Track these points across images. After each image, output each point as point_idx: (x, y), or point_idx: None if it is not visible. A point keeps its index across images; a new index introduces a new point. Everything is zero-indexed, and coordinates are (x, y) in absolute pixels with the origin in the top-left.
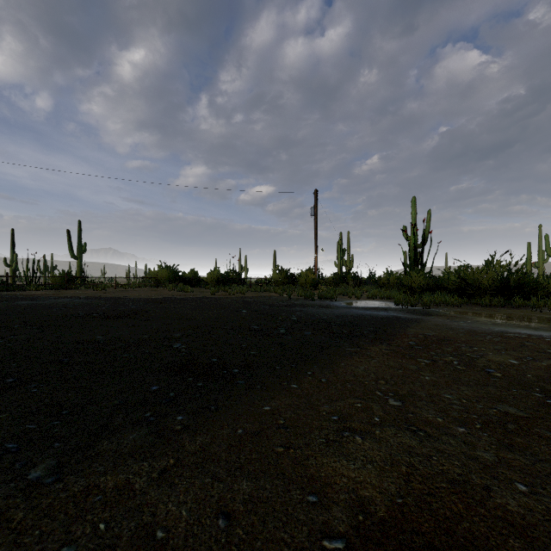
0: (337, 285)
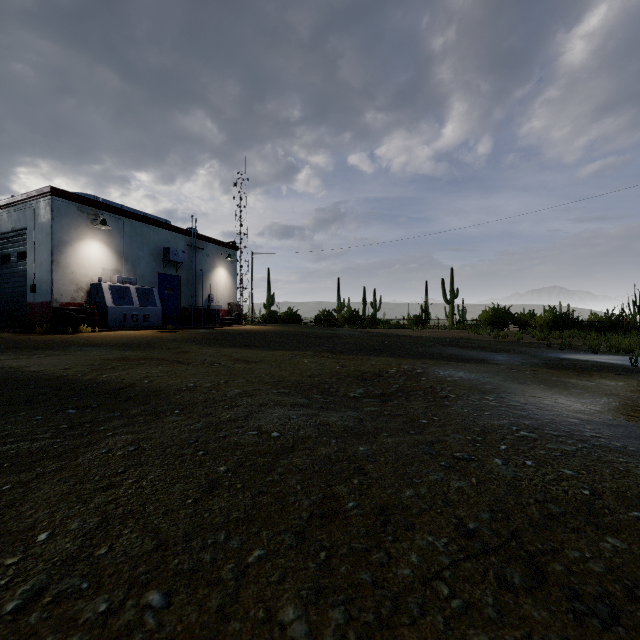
0: None
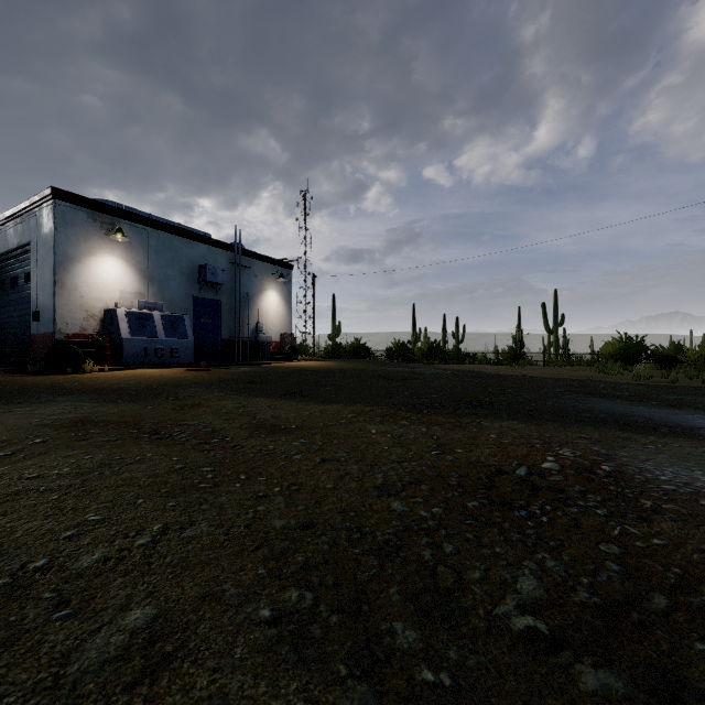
0: None
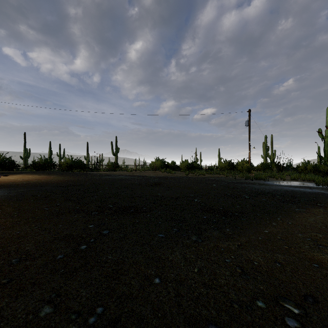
0: (264, 170)
